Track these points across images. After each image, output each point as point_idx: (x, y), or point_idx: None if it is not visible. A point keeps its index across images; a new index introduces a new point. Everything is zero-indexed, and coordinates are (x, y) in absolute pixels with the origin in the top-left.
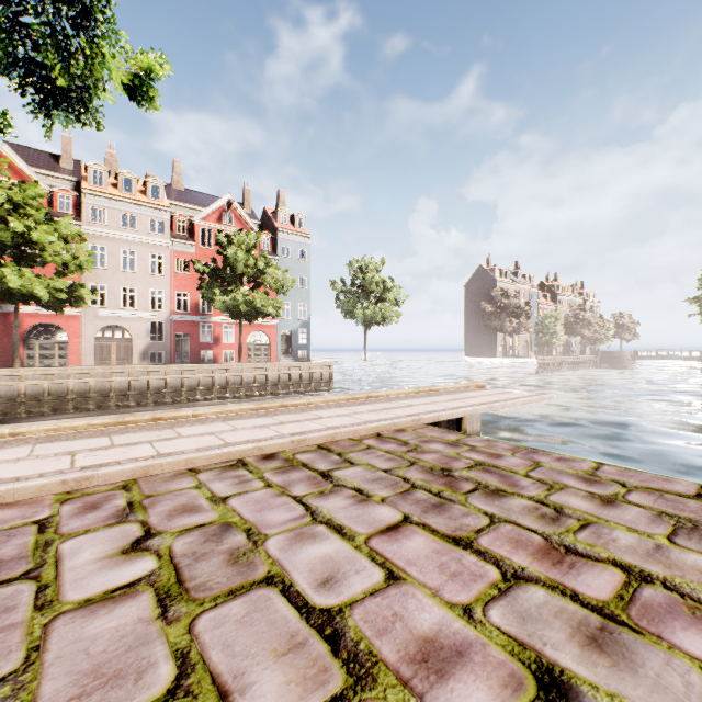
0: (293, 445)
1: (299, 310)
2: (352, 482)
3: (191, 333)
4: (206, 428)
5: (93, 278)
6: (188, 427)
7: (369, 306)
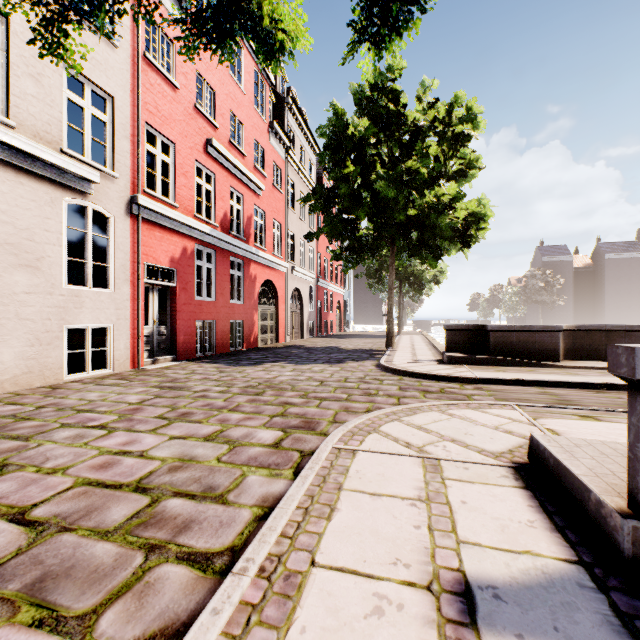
0: None
1: None
2: None
3: (321, 301)
4: None
5: (289, 222)
6: None
7: None
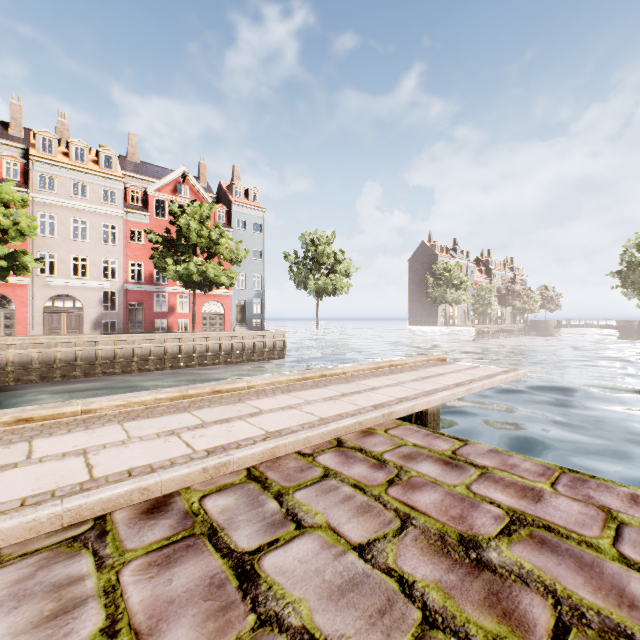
0: (206, 475)
1: (254, 281)
2: (297, 600)
3: (145, 303)
4: (85, 438)
5: (42, 246)
6: (58, 436)
7: (320, 277)
